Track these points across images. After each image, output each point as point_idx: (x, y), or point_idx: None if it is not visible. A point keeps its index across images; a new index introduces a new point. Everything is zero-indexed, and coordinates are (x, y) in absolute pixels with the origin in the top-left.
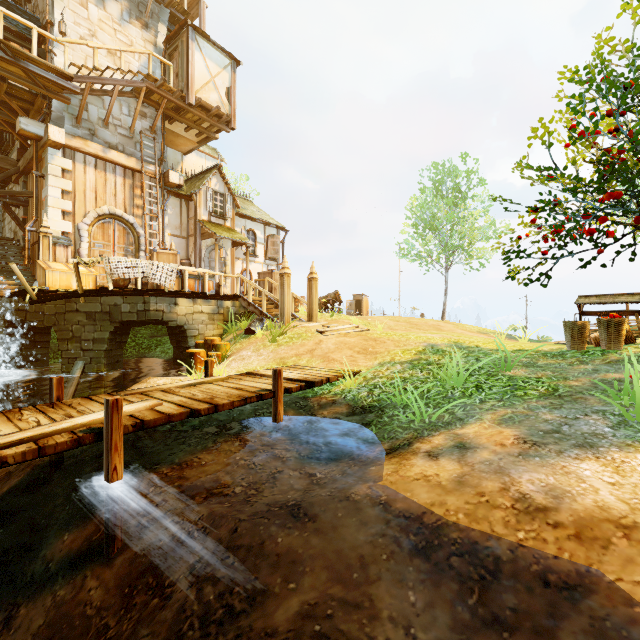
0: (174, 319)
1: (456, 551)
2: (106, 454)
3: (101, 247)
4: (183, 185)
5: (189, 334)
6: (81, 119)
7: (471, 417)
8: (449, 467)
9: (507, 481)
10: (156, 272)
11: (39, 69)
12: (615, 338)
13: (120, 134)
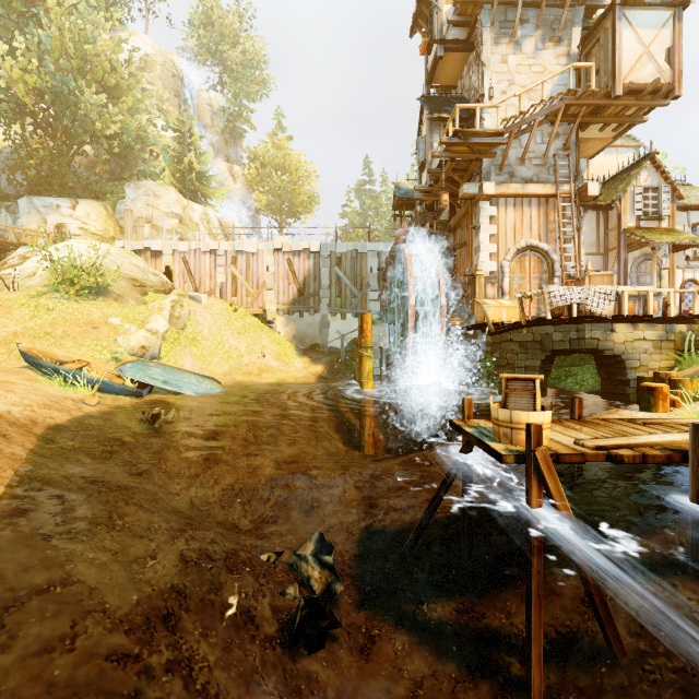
0: (610, 348)
1: None
2: (693, 476)
3: (518, 280)
4: (600, 194)
5: (627, 365)
6: (502, 166)
7: None
8: None
9: None
10: (590, 297)
11: (479, 139)
12: None
13: (534, 165)
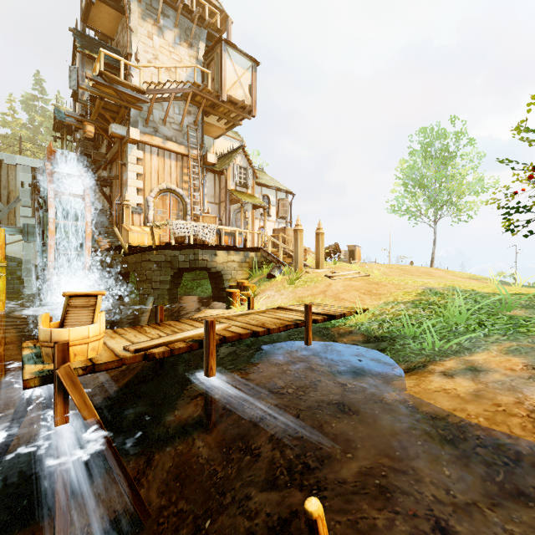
0: (214, 266)
1: (480, 444)
2: (205, 357)
3: (161, 213)
4: (216, 163)
5: (225, 278)
6: (148, 121)
7: (478, 347)
8: (465, 384)
9: (520, 397)
10: (202, 231)
11: (124, 89)
12: None
13: (173, 129)
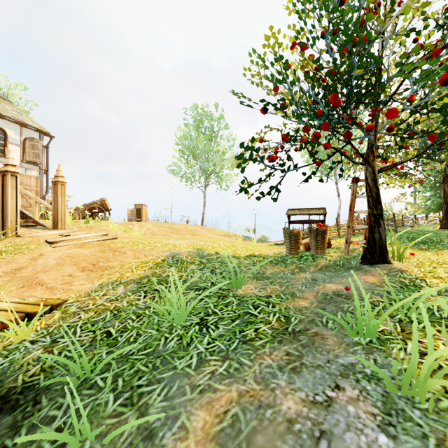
0: None
1: None
2: None
3: None
4: None
5: None
6: None
7: (171, 424)
8: None
9: None
10: None
11: None
12: (321, 245)
13: None
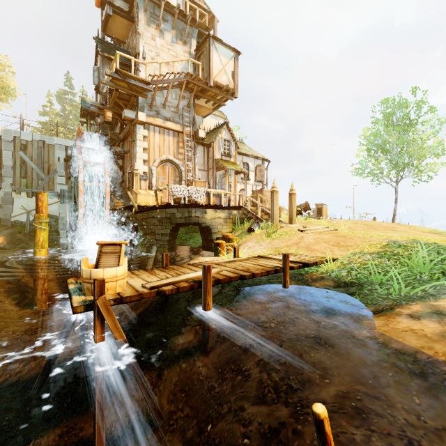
0: (204, 222)
1: None
2: (203, 295)
3: (162, 179)
4: (205, 137)
5: (213, 231)
6: (152, 106)
7: (442, 294)
8: (431, 325)
9: None
10: (195, 193)
11: (134, 81)
12: None
13: (171, 111)
